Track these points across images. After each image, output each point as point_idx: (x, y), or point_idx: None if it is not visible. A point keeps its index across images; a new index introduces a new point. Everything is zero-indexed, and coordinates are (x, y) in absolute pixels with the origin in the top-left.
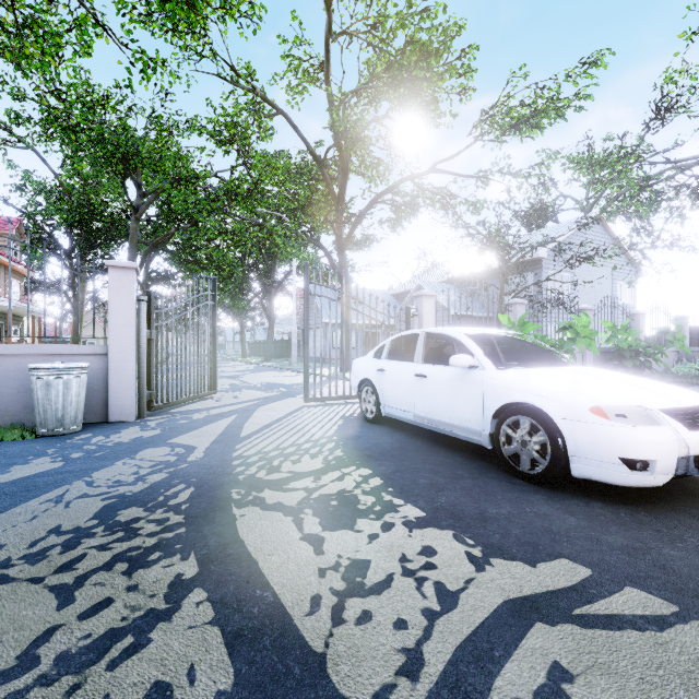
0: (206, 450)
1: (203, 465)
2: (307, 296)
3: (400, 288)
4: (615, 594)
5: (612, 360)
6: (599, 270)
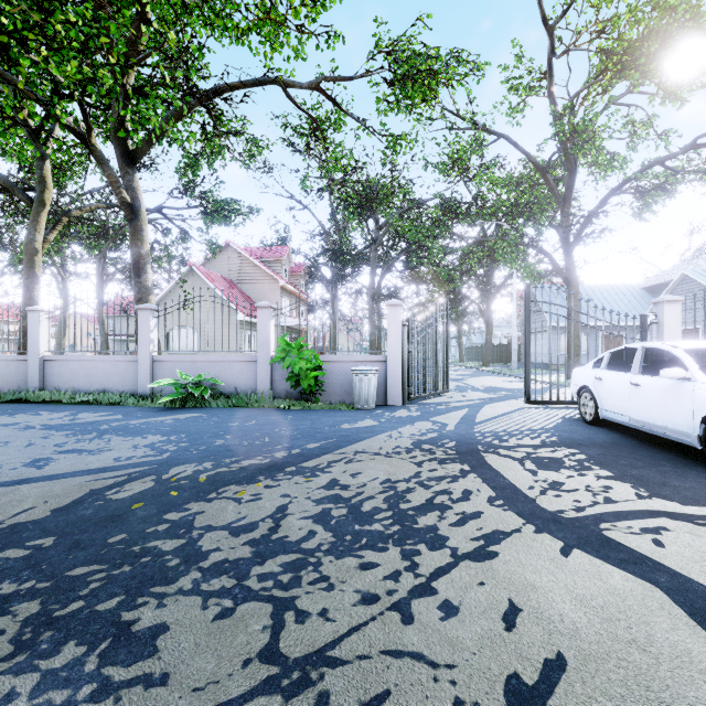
0: (455, 426)
1: (456, 433)
2: (528, 313)
3: (655, 280)
4: None
5: None
6: None
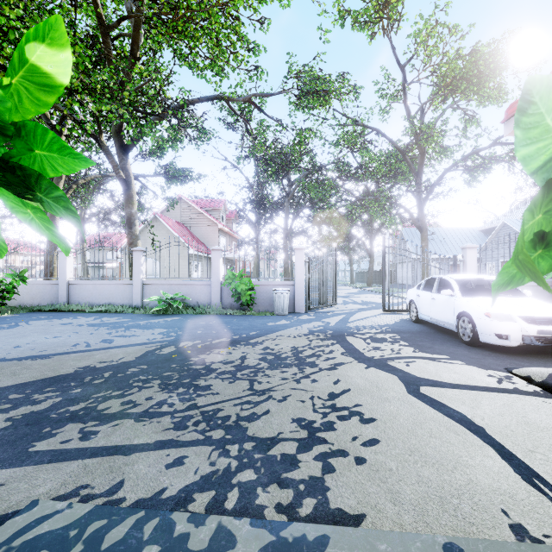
0: (335, 324)
1: (334, 327)
2: (384, 254)
3: (488, 225)
4: (450, 360)
5: None
6: None
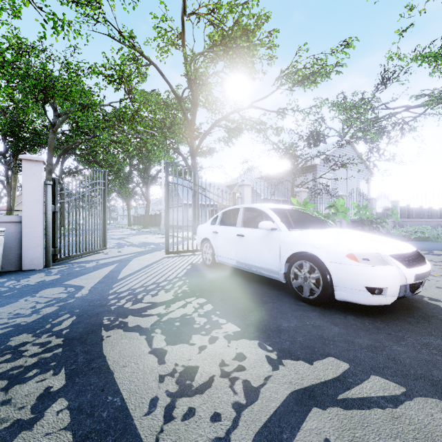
0: (91, 289)
1: (86, 300)
2: (168, 184)
3: (231, 182)
4: (365, 381)
5: (357, 227)
6: (349, 172)
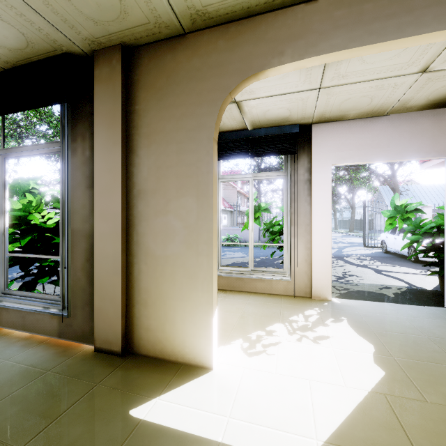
0: (334, 252)
1: (334, 254)
2: (364, 211)
3: None
4: (399, 266)
5: None
6: None
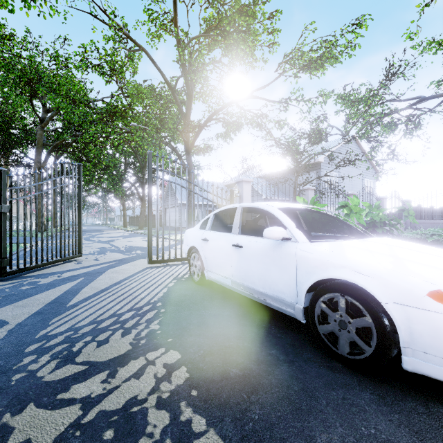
0: (14, 327)
1: None
2: (150, 179)
3: (230, 181)
4: None
5: (368, 229)
6: (354, 171)
